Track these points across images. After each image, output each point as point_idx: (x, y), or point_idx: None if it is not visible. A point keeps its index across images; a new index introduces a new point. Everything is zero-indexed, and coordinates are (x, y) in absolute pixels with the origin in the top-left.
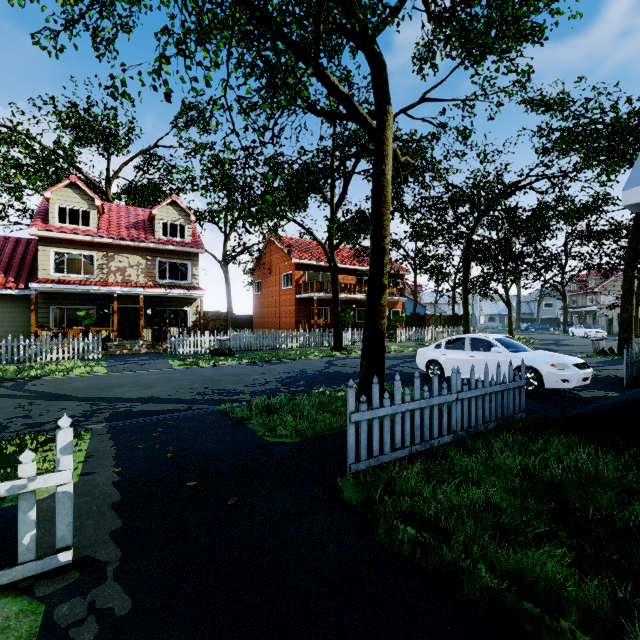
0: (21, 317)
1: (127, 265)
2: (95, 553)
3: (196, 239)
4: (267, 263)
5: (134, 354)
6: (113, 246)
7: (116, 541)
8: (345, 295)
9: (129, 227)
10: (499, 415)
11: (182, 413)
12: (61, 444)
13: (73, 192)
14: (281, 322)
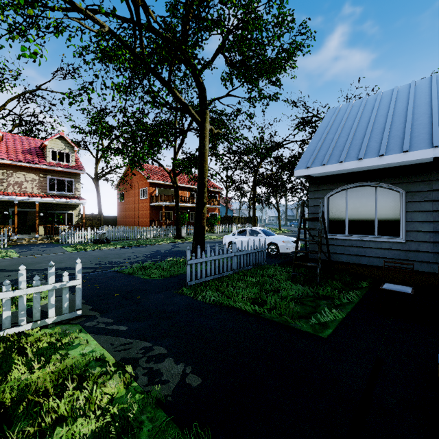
0: None
1: (23, 180)
2: (87, 314)
3: (78, 163)
4: (129, 181)
5: (32, 244)
6: (12, 166)
7: (94, 311)
8: (183, 204)
9: (24, 152)
10: (254, 263)
11: (91, 273)
12: (77, 269)
13: None
14: (139, 221)
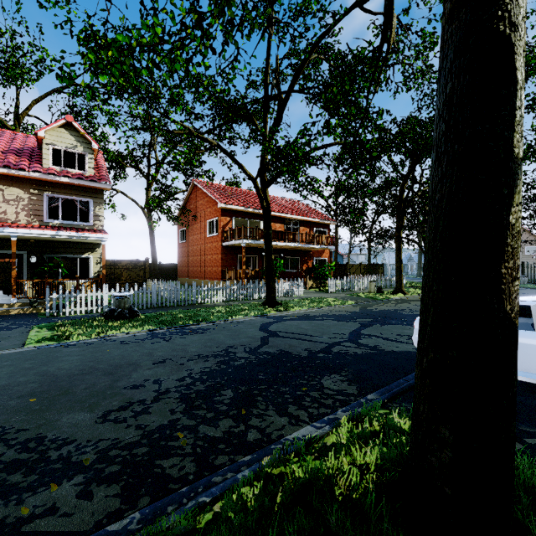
0: None
1: (0, 199)
2: None
3: (101, 173)
4: (192, 210)
5: None
6: None
7: None
8: (275, 243)
9: (7, 152)
10: None
11: None
12: None
13: None
14: (206, 271)
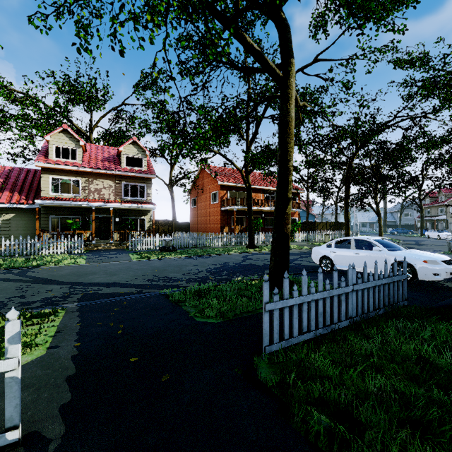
0: (30, 224)
1: (102, 187)
2: (43, 428)
3: (150, 168)
4: (200, 185)
5: (106, 250)
6: (92, 173)
7: (63, 416)
8: (256, 208)
9: (103, 160)
10: (386, 303)
11: (134, 295)
12: (9, 334)
13: (65, 136)
14: (210, 227)
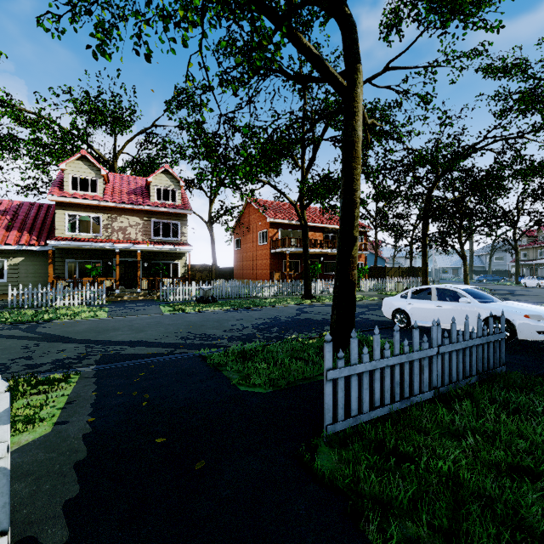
0: (42, 269)
1: (127, 225)
2: (40, 533)
3: (185, 202)
4: (246, 223)
5: (132, 301)
6: (116, 209)
7: (67, 516)
8: (314, 250)
9: (129, 193)
10: (480, 369)
11: (165, 357)
12: None
13: (83, 164)
14: (258, 273)
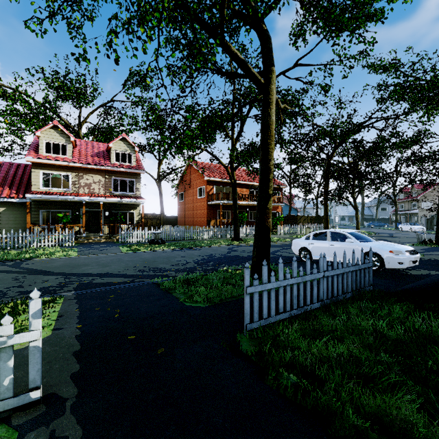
0: (20, 217)
1: (92, 182)
2: (58, 391)
3: (139, 164)
4: (188, 180)
5: (96, 243)
6: (82, 169)
7: (74, 381)
8: (241, 202)
9: (93, 156)
10: (354, 288)
11: (127, 284)
12: (32, 311)
13: (55, 132)
14: (197, 221)
